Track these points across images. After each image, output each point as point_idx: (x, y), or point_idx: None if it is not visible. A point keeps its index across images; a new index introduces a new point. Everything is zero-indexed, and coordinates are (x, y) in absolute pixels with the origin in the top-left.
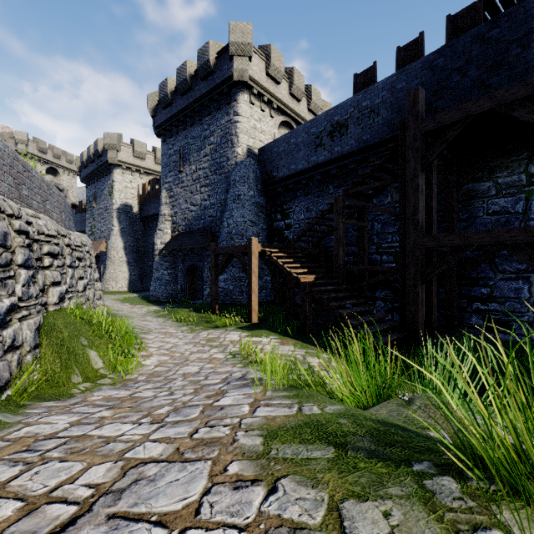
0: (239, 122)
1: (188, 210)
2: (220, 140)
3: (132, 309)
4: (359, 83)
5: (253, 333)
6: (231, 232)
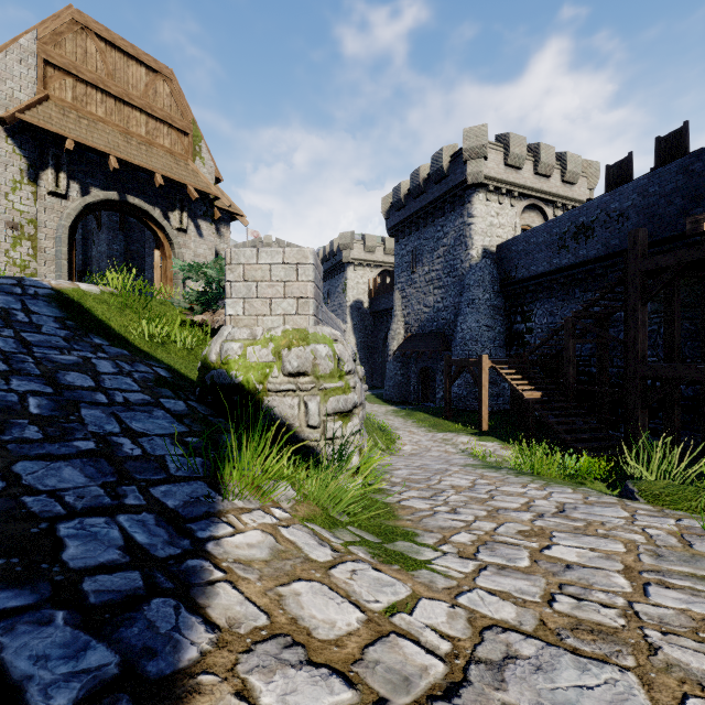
0: (473, 224)
1: (420, 312)
2: (454, 242)
3: (372, 408)
4: (611, 175)
5: (480, 438)
6: (465, 338)
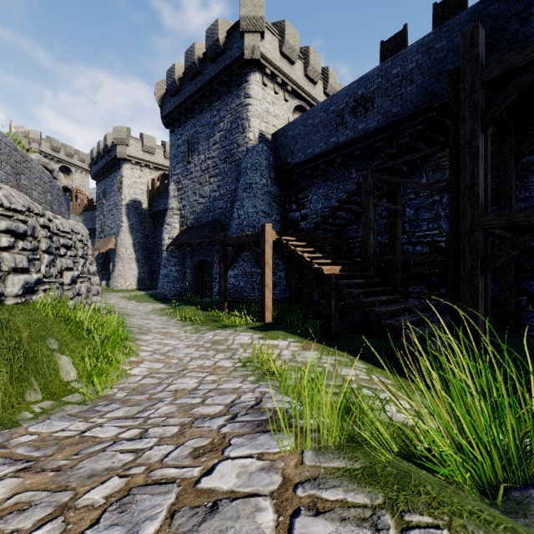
0: (250, 104)
1: (196, 203)
2: (230, 126)
3: (136, 307)
4: (386, 51)
5: (267, 334)
6: (242, 223)
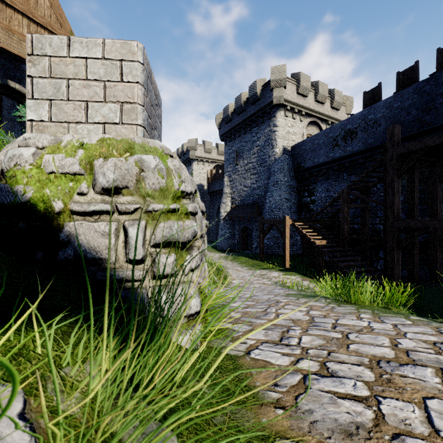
0: (277, 131)
1: (242, 190)
2: (264, 143)
3: (210, 255)
4: (367, 98)
5: (286, 273)
6: (272, 206)
